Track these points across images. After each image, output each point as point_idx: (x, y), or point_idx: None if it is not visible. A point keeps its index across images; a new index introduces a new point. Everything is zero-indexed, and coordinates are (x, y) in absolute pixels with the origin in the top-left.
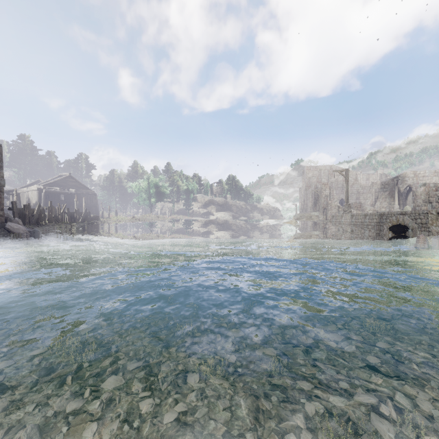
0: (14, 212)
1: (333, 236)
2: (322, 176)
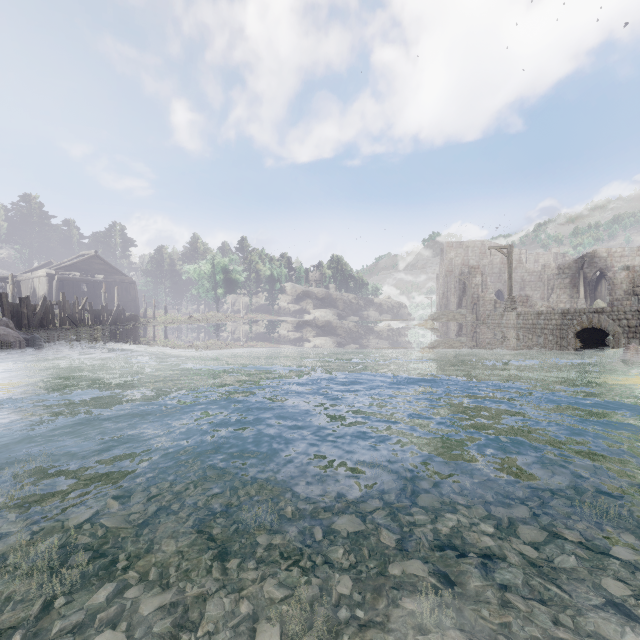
0: (4, 309)
1: (490, 346)
2: (469, 256)
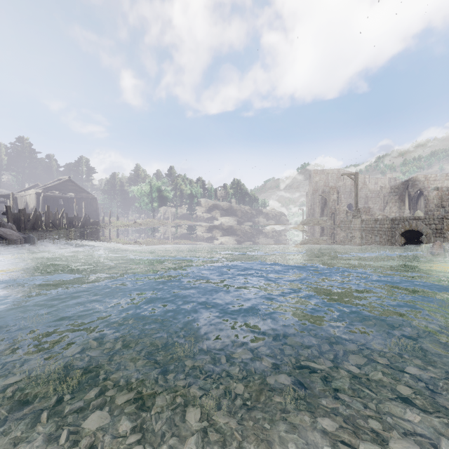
0: (9, 217)
1: (342, 242)
2: (329, 180)
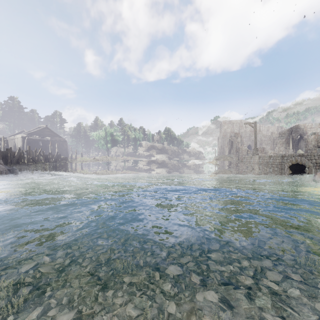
0: None
1: (245, 173)
2: (234, 128)
